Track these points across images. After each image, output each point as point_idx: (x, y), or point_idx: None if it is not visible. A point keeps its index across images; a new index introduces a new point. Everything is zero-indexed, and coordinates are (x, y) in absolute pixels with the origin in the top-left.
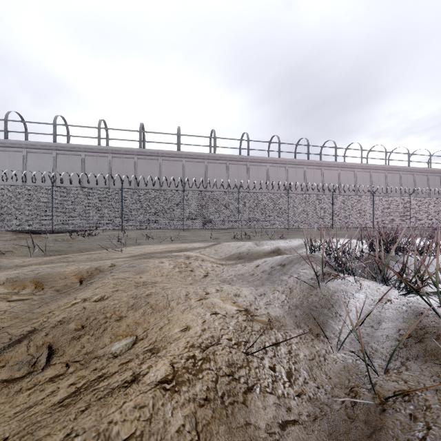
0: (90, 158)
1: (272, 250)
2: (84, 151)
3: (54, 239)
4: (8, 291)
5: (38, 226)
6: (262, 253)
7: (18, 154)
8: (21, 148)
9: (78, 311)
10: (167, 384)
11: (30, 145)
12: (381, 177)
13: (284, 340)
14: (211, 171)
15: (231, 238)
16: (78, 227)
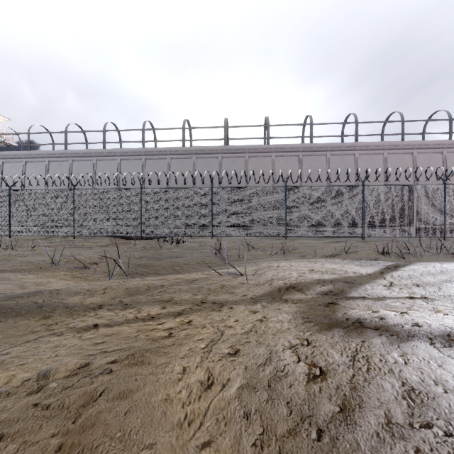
0: (175, 161)
1: None
2: (169, 154)
3: (142, 246)
4: None
5: (128, 231)
6: None
7: (113, 162)
8: (116, 156)
9: None
10: None
11: (123, 153)
12: None
13: None
14: (306, 165)
15: (373, 251)
16: (165, 233)
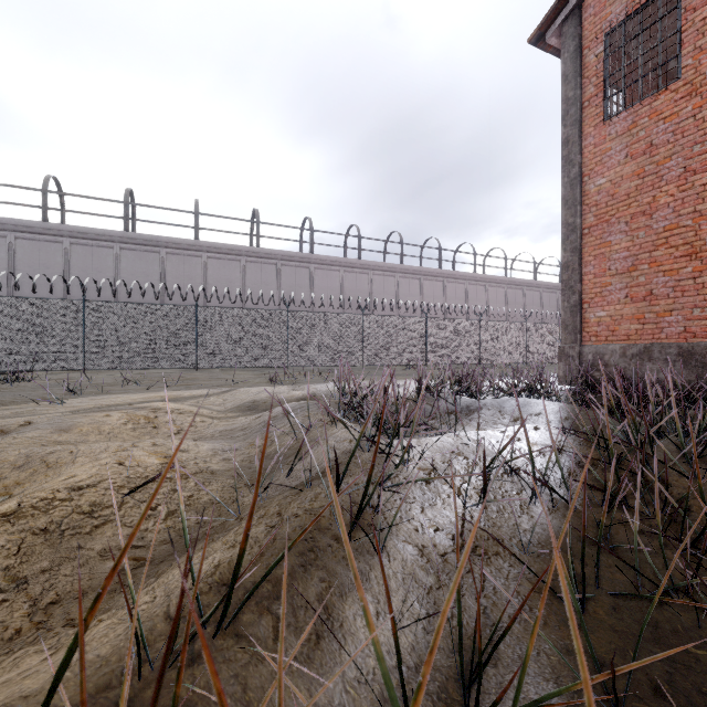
0: (26, 244)
1: (304, 397)
2: (13, 231)
3: None
4: None
5: None
6: (288, 401)
7: None
8: None
9: None
10: (2, 517)
11: None
12: (500, 293)
13: (158, 476)
14: (251, 275)
15: (267, 381)
16: None
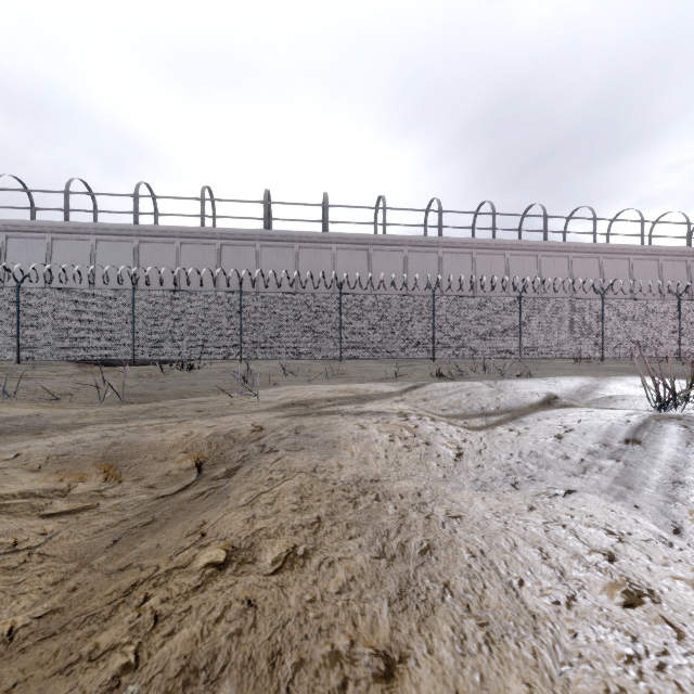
0: (189, 248)
1: (543, 399)
2: (179, 237)
3: (136, 374)
4: (47, 489)
5: (112, 353)
6: (527, 404)
7: (84, 243)
8: (88, 234)
9: (235, 618)
10: None
11: (101, 230)
12: (679, 269)
13: None
14: (378, 264)
15: (429, 374)
16: (172, 356)
